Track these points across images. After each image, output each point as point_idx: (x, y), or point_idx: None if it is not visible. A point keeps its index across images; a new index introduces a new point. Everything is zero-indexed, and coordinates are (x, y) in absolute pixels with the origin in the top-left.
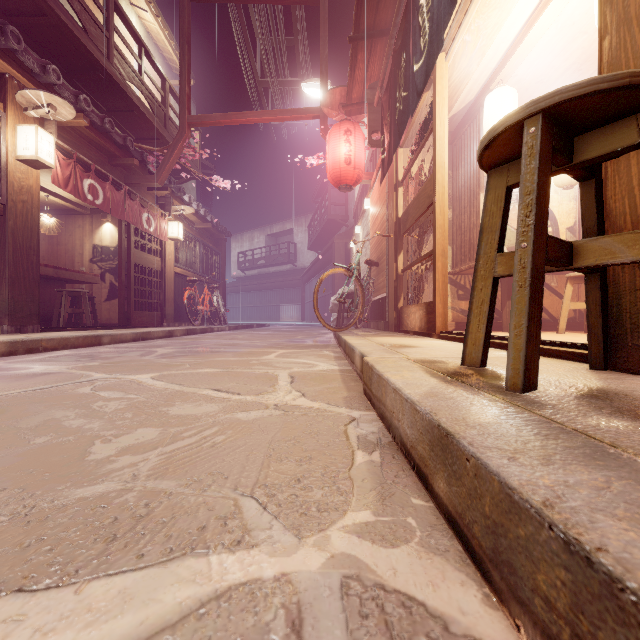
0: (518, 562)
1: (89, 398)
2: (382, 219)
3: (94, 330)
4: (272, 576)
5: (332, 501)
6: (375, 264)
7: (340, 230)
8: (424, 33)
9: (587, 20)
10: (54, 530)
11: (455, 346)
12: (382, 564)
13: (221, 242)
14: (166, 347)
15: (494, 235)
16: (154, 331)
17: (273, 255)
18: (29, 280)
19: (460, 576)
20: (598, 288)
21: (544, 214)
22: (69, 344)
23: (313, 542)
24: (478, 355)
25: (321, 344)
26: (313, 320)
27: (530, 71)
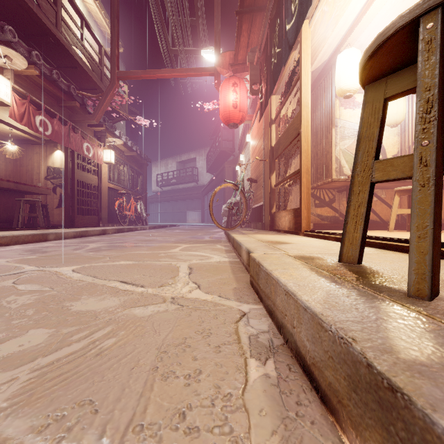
0: None
1: (5, 292)
2: (260, 148)
3: (45, 229)
4: None
5: None
6: (254, 181)
7: (229, 158)
8: None
9: None
10: None
11: (321, 242)
12: None
13: (144, 166)
14: (97, 242)
15: (371, 144)
16: (91, 230)
17: (182, 176)
18: None
19: None
20: None
21: (443, 112)
22: (20, 240)
23: None
24: (355, 253)
25: (215, 240)
26: (210, 222)
27: (369, 38)
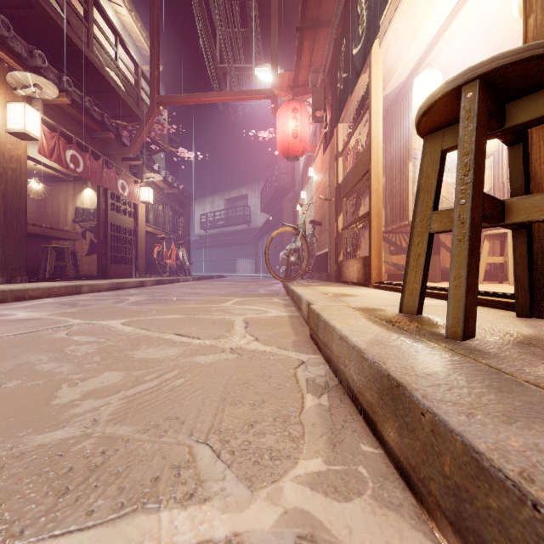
0: (488, 534)
1: (63, 342)
2: (324, 185)
3: (75, 281)
4: (223, 537)
5: (284, 448)
6: (318, 224)
7: (288, 195)
8: (362, 21)
9: (503, 11)
10: (7, 482)
11: (390, 295)
12: (336, 521)
13: (186, 205)
14: (137, 295)
15: (430, 195)
16: (128, 281)
17: (231, 216)
18: (18, 237)
19: (417, 536)
20: (525, 243)
21: (481, 173)
22: (52, 293)
23: (266, 495)
24: (415, 304)
25: (272, 293)
26: (265, 272)
27: (453, 56)
